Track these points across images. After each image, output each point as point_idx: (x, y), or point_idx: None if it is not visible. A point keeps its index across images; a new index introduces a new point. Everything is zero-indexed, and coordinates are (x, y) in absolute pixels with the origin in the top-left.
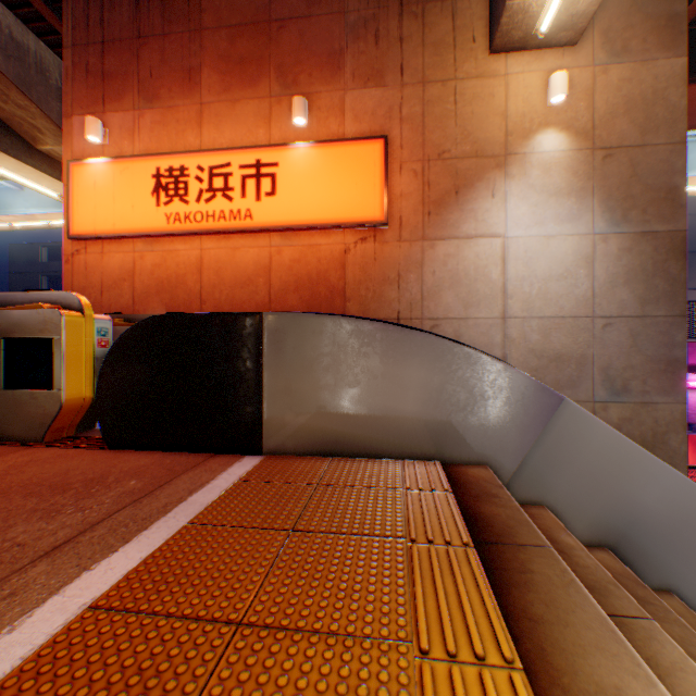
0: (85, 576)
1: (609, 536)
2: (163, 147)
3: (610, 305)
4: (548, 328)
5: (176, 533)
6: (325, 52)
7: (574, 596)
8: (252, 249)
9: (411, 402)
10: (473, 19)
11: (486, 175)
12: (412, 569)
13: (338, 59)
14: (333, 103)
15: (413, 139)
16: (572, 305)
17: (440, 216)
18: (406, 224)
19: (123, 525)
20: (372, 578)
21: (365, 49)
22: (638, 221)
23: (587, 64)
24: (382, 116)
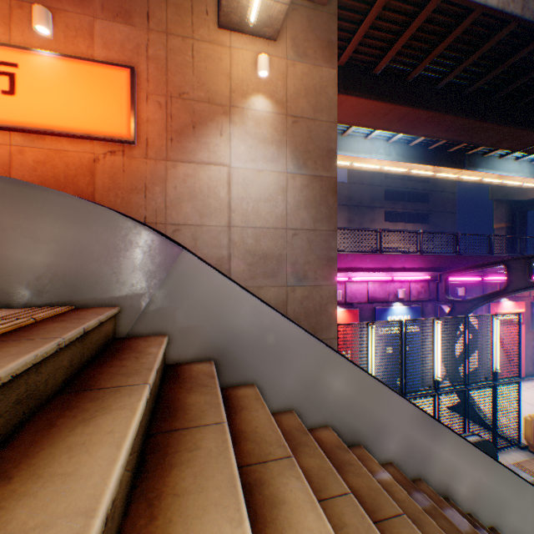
0: None
1: (216, 352)
2: None
3: (297, 221)
4: (259, 236)
5: None
6: None
7: (5, 359)
8: None
9: (46, 255)
10: None
11: (217, 118)
12: None
13: None
14: (83, 25)
15: (159, 77)
16: (275, 220)
17: (182, 144)
18: (152, 145)
19: None
20: None
21: None
22: (313, 168)
23: (284, 57)
24: (131, 50)
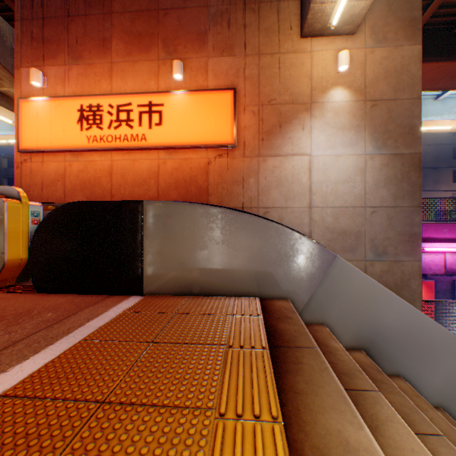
0: (2, 376)
1: (364, 343)
2: (85, 91)
3: (375, 199)
4: (337, 214)
5: (72, 346)
6: (195, 32)
7: (325, 377)
8: (146, 161)
9: (241, 259)
10: (291, 14)
11: (299, 115)
12: (226, 364)
13: (204, 36)
14: (200, 66)
15: (252, 91)
16: (352, 199)
17: (270, 141)
18: (248, 146)
19: (36, 342)
20: (198, 370)
21: (221, 31)
22: (392, 147)
23: (361, 47)
24: (232, 75)
